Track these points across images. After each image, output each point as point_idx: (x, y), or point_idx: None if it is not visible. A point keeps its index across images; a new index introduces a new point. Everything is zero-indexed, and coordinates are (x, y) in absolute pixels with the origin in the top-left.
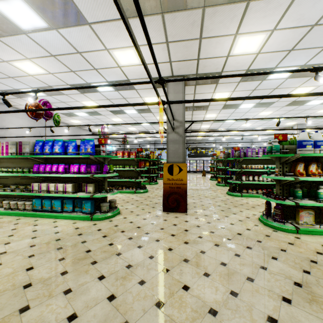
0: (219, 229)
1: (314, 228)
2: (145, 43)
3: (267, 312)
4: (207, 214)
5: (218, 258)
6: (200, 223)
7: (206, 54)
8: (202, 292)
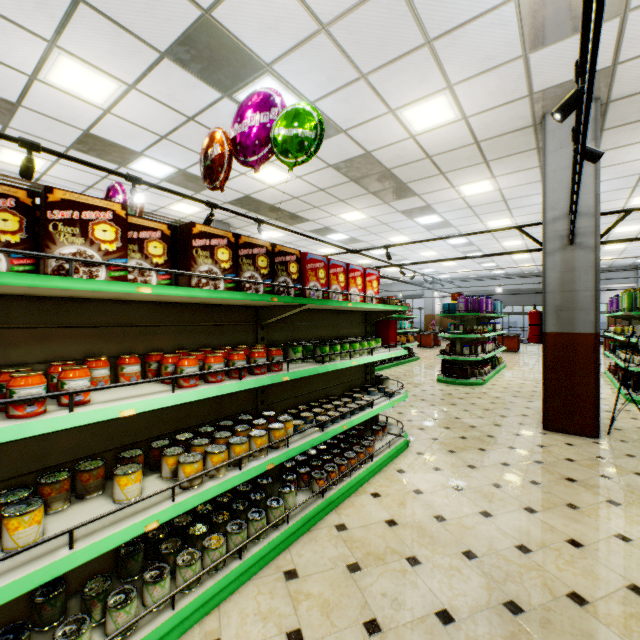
0: None
1: None
2: None
3: None
4: None
5: None
6: None
7: None
8: None
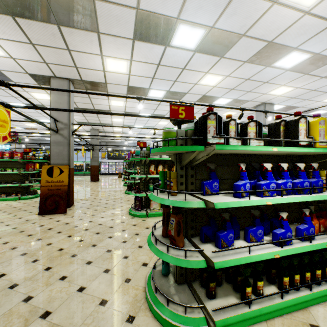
0: (85, 223)
1: (158, 212)
2: (3, 37)
3: (64, 274)
4: (87, 212)
5: (60, 246)
6: (71, 221)
7: (82, 65)
8: (17, 275)
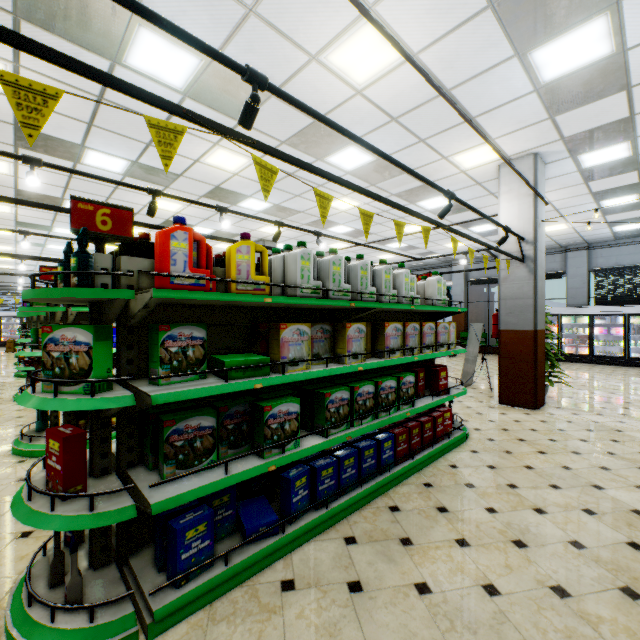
0: None
1: None
2: None
3: None
4: None
5: None
6: None
7: None
8: None
